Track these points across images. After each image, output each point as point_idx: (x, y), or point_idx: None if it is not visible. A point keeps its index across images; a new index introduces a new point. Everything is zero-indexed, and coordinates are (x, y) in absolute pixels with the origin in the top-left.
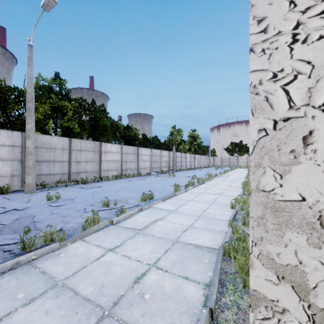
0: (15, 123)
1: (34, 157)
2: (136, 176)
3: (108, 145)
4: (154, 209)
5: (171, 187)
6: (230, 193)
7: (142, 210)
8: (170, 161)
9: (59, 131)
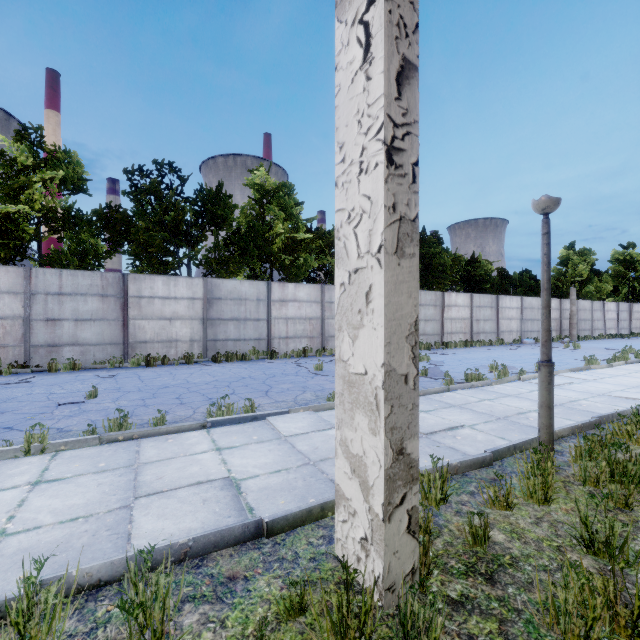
0: None
1: None
2: (496, 344)
3: (452, 295)
4: (561, 377)
5: (578, 361)
6: None
7: None
8: (563, 319)
9: None
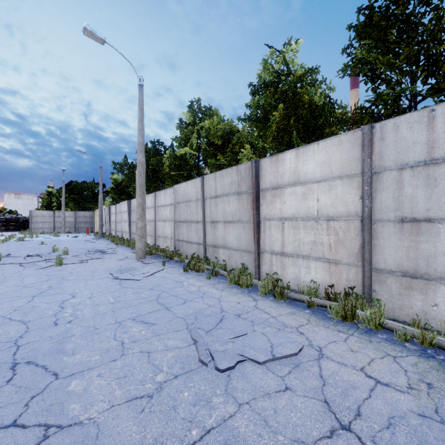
0: None
1: (137, 217)
2: None
3: (284, 160)
4: None
5: None
6: None
7: None
8: None
9: None
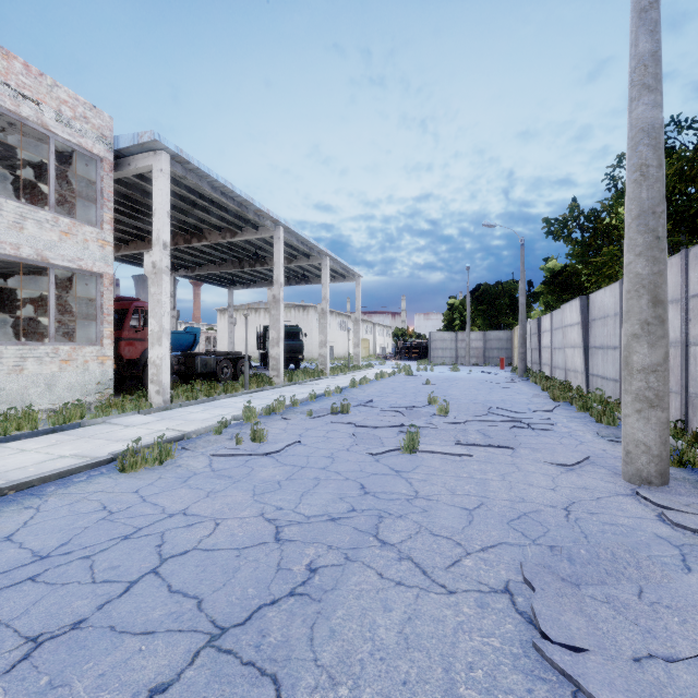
0: None
1: (629, 330)
2: None
3: None
4: None
5: None
6: None
7: (184, 439)
8: None
9: None
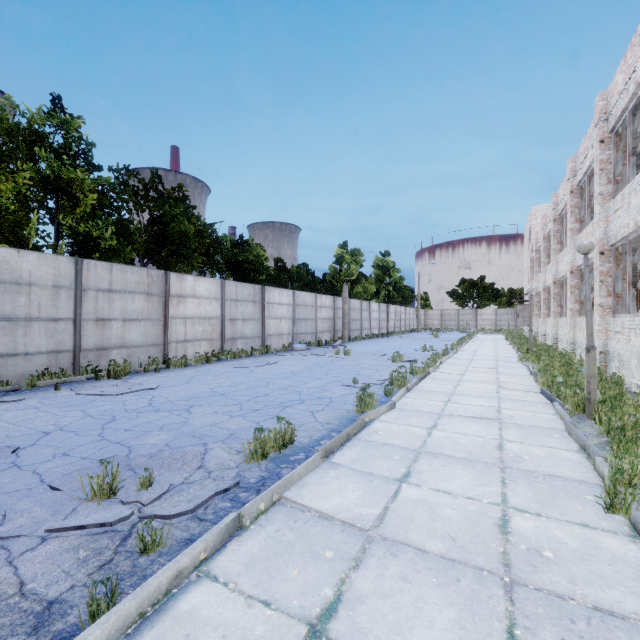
0: None
1: None
2: (258, 354)
3: (186, 279)
4: (291, 513)
5: (346, 390)
6: (524, 415)
7: (239, 527)
8: (337, 319)
9: (62, 244)
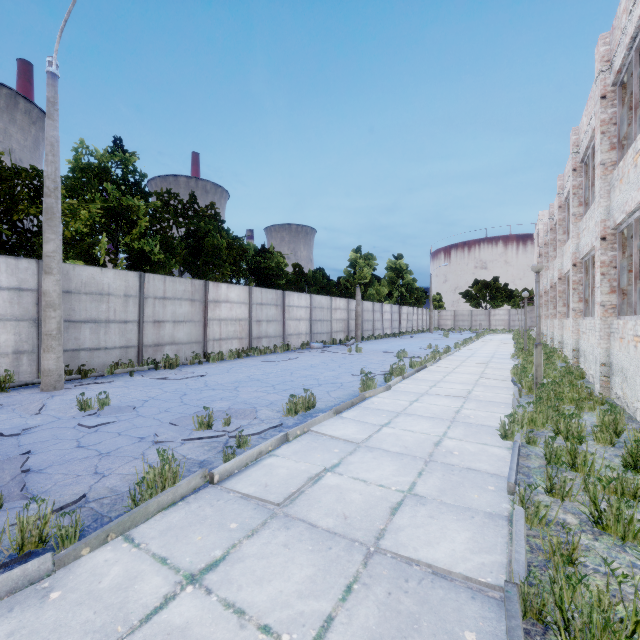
0: (33, 242)
1: (60, 314)
2: (280, 351)
3: (221, 287)
4: (315, 437)
5: (355, 378)
6: (487, 395)
7: (286, 441)
8: (351, 320)
9: (122, 259)
